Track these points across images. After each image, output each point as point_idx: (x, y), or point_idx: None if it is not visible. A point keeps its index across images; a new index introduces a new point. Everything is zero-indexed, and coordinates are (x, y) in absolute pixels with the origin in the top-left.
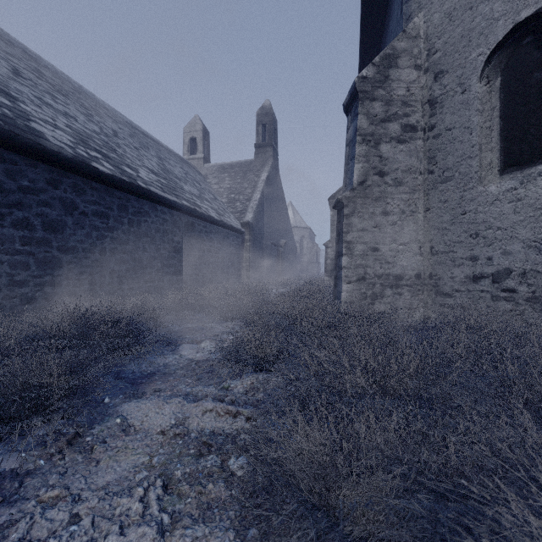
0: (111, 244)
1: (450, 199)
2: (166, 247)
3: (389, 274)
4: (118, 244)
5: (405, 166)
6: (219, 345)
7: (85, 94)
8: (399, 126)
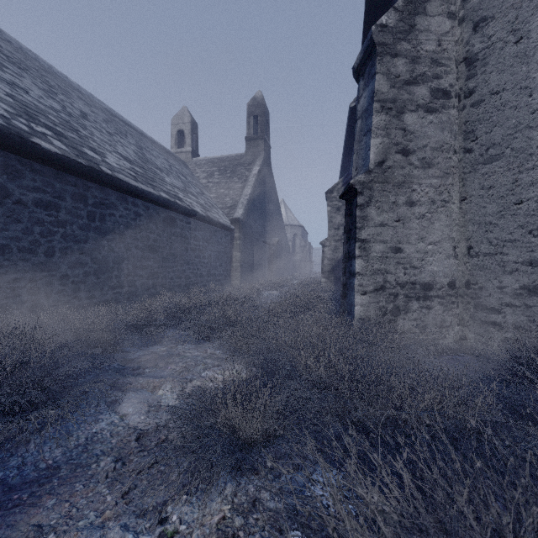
0: (62, 242)
1: (498, 184)
2: (139, 246)
3: (415, 282)
4: (72, 242)
5: (435, 142)
6: (186, 390)
7: (55, 75)
8: (428, 91)
